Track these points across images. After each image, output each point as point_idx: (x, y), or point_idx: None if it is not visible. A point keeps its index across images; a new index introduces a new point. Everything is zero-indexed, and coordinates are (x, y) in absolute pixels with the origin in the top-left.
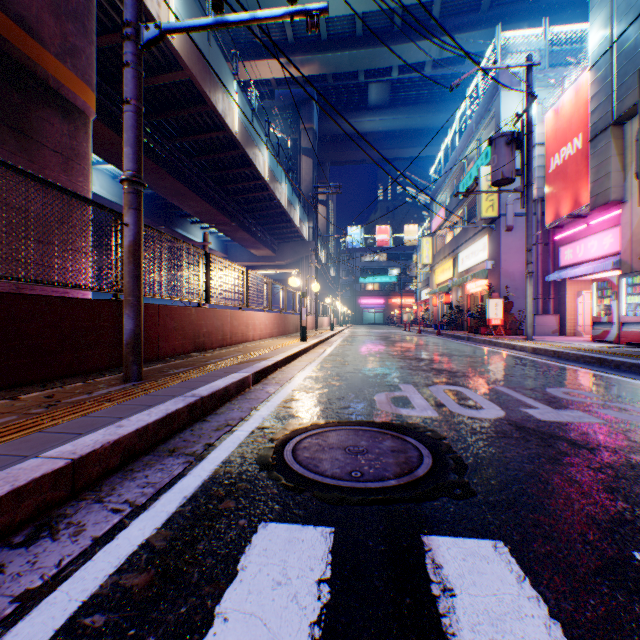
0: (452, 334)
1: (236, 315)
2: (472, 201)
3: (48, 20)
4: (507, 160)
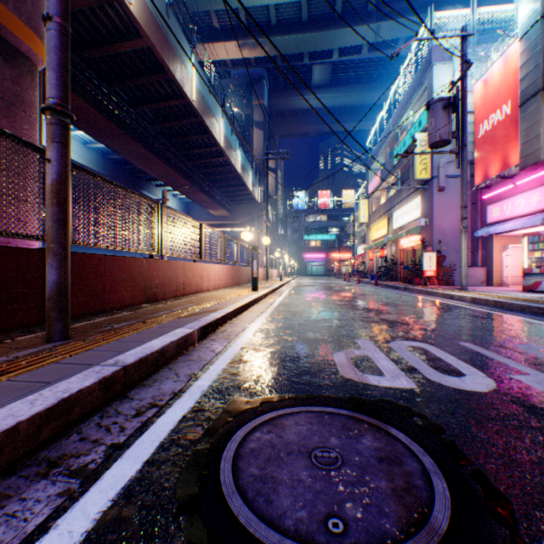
0: (389, 284)
1: (190, 267)
2: (405, 166)
3: None
4: (444, 123)
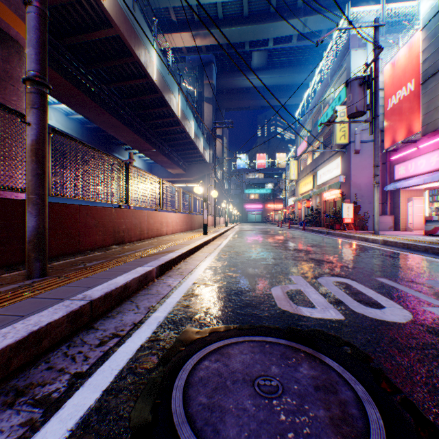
0: (314, 229)
1: (152, 215)
2: (327, 133)
3: None
4: (360, 97)
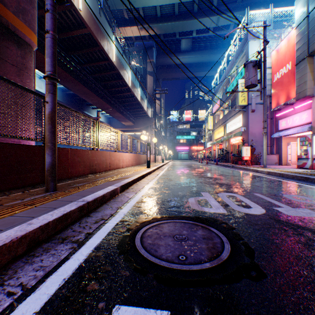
0: (224, 164)
1: (113, 154)
2: (233, 97)
3: None
4: (253, 75)
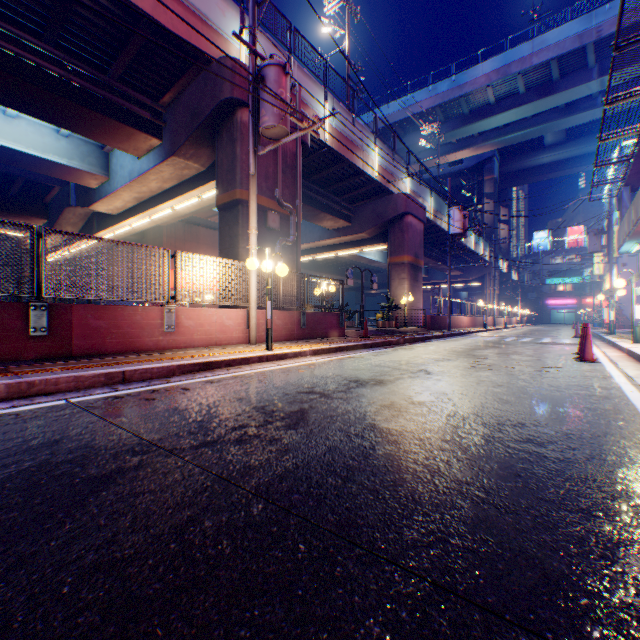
0: None
1: (457, 318)
2: None
3: (419, 253)
4: (593, 243)
